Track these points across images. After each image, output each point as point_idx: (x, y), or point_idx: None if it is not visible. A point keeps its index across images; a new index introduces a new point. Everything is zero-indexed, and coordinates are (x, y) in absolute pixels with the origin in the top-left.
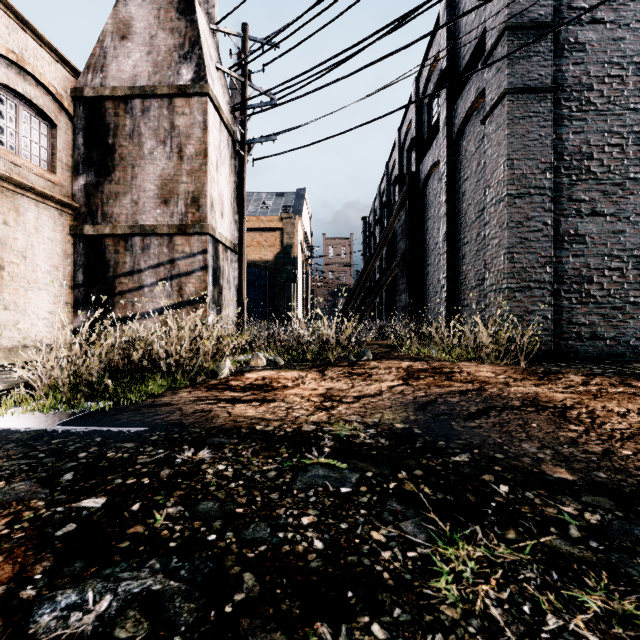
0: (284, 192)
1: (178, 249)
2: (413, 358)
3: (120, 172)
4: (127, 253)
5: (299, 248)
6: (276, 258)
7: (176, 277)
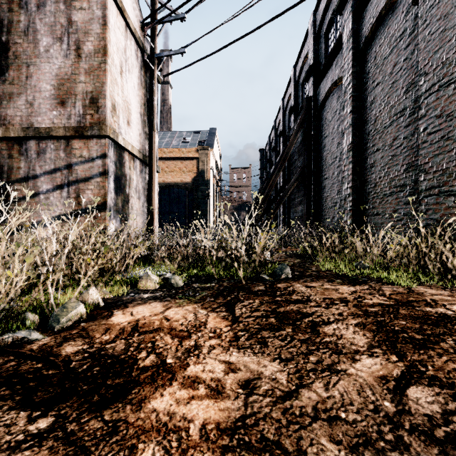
0: (200, 131)
1: (75, 153)
2: (342, 277)
3: (14, 71)
4: (21, 158)
5: (211, 173)
6: (193, 180)
7: (73, 183)
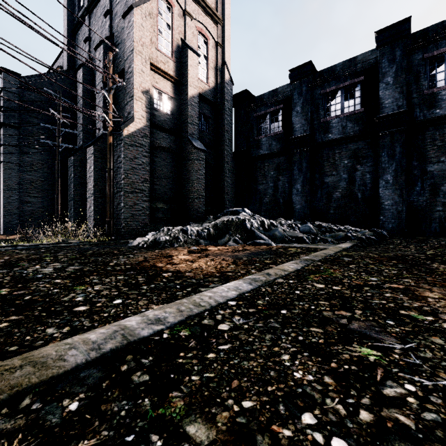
0: None
1: None
2: None
3: None
4: None
5: None
6: None
7: None
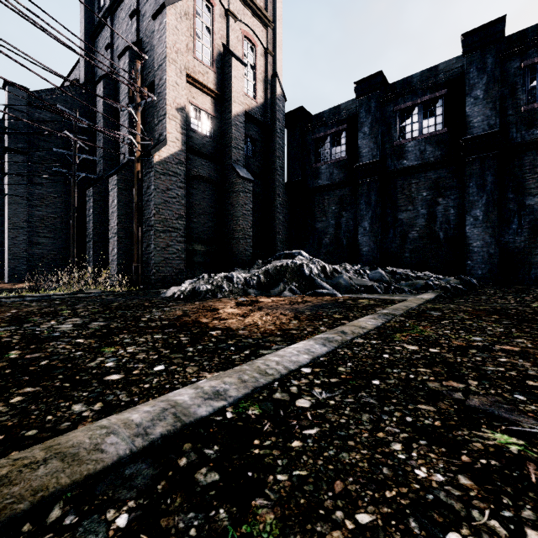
0: None
1: None
2: None
3: None
4: None
5: None
6: None
7: None
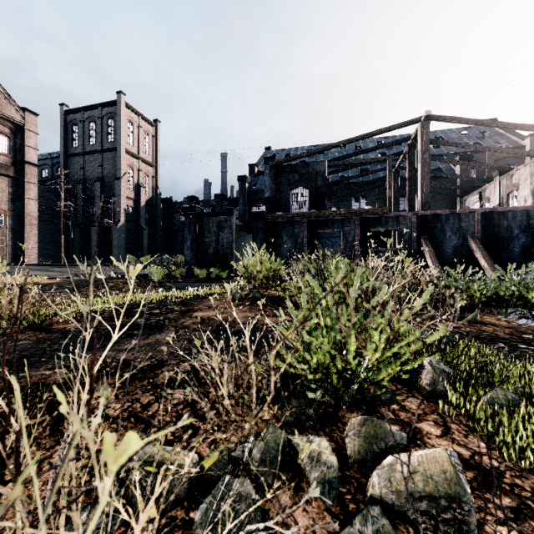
0: None
1: None
2: None
3: None
4: None
5: None
6: None
7: None
